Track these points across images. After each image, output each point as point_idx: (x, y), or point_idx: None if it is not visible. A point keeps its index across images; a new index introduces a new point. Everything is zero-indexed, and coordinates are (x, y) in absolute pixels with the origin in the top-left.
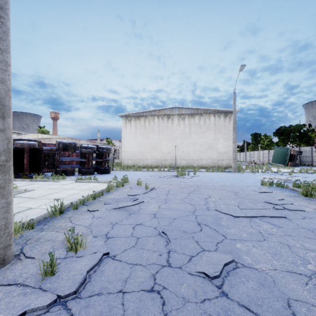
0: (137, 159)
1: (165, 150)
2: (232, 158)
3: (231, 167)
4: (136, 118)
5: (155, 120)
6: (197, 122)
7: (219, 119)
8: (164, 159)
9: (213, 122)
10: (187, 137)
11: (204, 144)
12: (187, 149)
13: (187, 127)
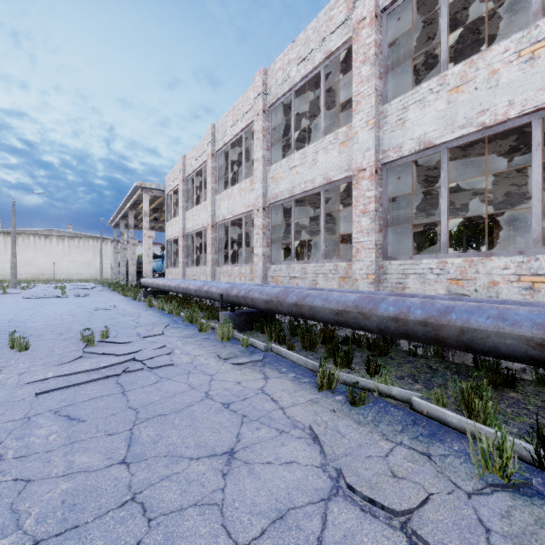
0: (8, 274)
1: (42, 266)
2: (100, 273)
3: (106, 280)
4: (6, 235)
5: (31, 239)
6: (77, 243)
7: (98, 243)
8: (41, 274)
9: (92, 244)
10: (67, 255)
11: (83, 262)
12: (67, 265)
13: (67, 247)
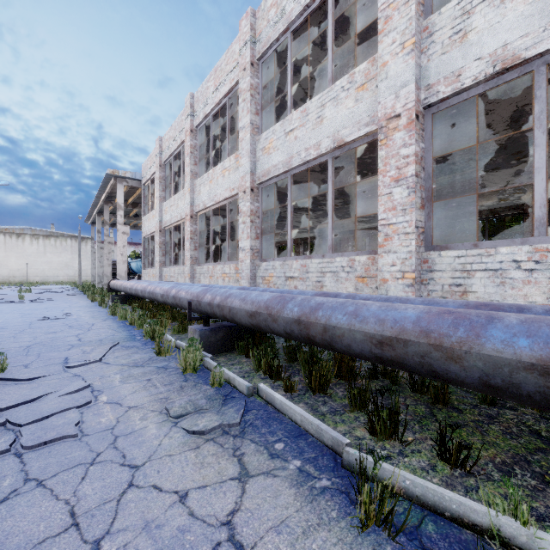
0: None
1: (14, 267)
2: (78, 275)
3: (86, 282)
4: None
5: (1, 237)
6: (53, 243)
7: (77, 243)
8: (13, 276)
9: (70, 244)
10: (42, 256)
11: (61, 263)
12: (42, 267)
13: (42, 247)
